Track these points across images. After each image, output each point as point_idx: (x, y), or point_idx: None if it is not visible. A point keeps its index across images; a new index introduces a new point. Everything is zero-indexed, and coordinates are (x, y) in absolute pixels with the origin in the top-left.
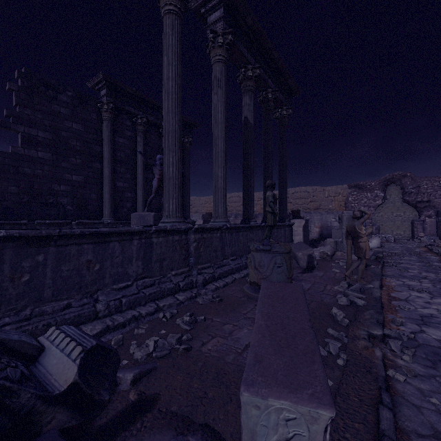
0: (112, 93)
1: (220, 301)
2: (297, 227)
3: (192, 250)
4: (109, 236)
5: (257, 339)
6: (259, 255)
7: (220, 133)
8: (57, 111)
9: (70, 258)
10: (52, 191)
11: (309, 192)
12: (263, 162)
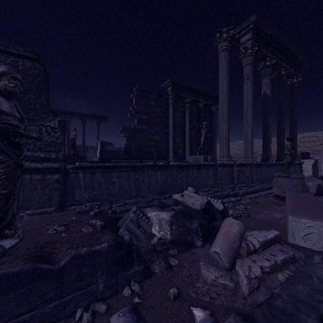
0: (174, 88)
1: (256, 203)
2: (306, 165)
3: (235, 176)
4: (202, 166)
5: (291, 207)
6: (281, 179)
7: (249, 107)
8: (149, 104)
9: (190, 175)
10: (147, 145)
11: (318, 136)
12: (277, 119)
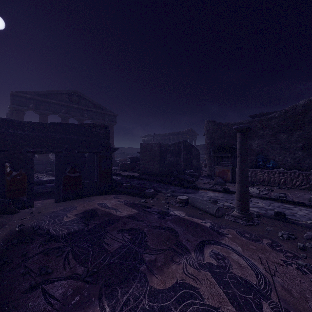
0: None
1: None
2: None
3: None
4: None
5: None
6: None
7: None
8: None
9: None
10: None
11: None
12: None
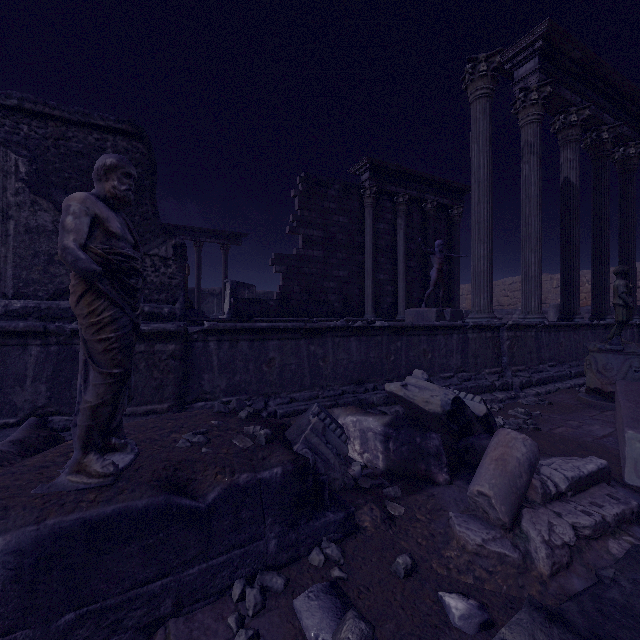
0: (374, 175)
1: (550, 404)
2: None
3: (505, 349)
4: (437, 330)
5: (629, 412)
6: (604, 356)
7: (532, 209)
8: (327, 208)
9: (414, 346)
10: (323, 289)
11: None
12: (592, 233)
